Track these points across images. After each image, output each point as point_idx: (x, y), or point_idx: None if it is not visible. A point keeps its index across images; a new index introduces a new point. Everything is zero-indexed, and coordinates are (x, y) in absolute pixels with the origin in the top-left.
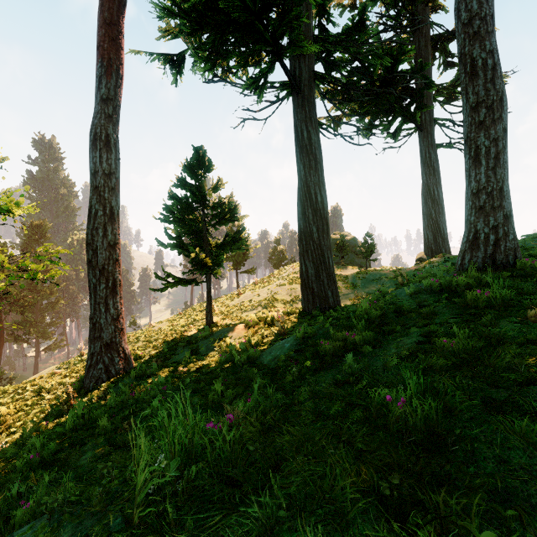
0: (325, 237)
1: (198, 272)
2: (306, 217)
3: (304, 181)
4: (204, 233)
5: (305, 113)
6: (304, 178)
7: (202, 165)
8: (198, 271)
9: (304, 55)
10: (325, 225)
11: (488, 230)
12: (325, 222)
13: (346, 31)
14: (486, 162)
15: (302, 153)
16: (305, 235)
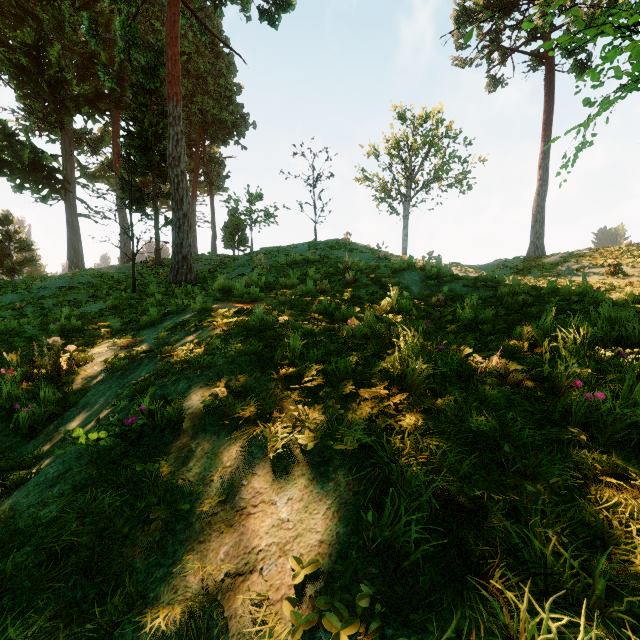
0: (81, 263)
1: (6, 274)
2: (71, 254)
3: (70, 239)
4: (10, 255)
5: (71, 211)
6: (70, 238)
7: (9, 220)
8: (7, 274)
9: (70, 187)
10: (80, 258)
11: (123, 263)
12: (81, 257)
13: (102, 167)
14: (122, 245)
15: (69, 227)
16: (71, 261)
